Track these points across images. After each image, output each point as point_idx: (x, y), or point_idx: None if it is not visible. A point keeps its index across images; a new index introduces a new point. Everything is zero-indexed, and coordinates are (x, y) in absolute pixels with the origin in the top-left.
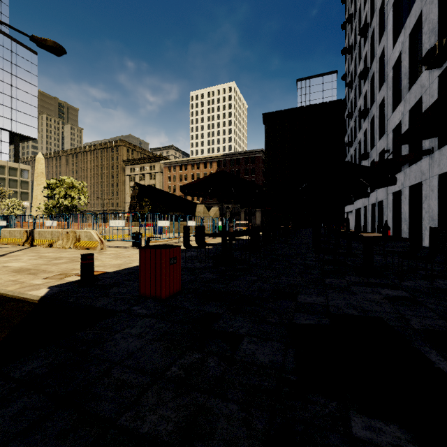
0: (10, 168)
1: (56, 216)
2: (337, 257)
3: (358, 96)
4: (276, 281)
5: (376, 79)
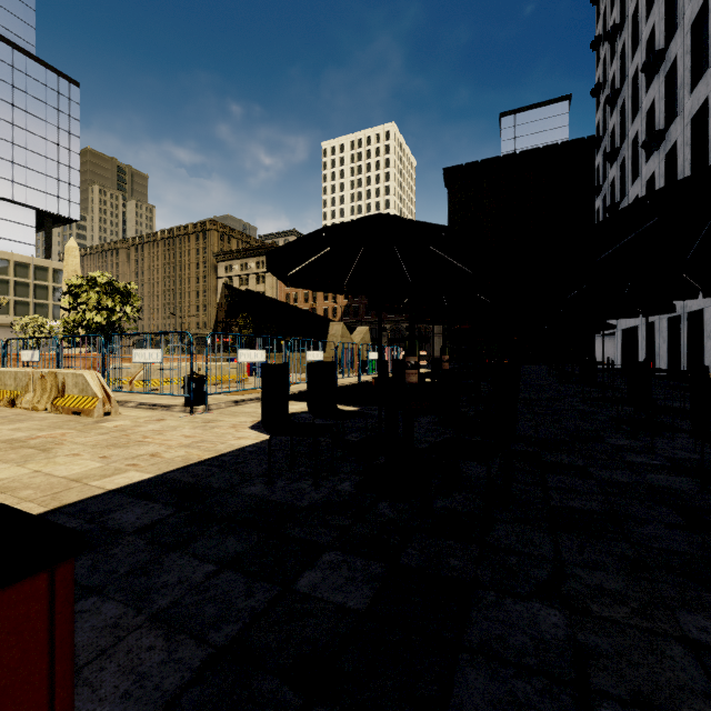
0: (37, 268)
1: (84, 342)
2: (709, 452)
3: (631, 118)
4: (704, 687)
5: (682, 70)
